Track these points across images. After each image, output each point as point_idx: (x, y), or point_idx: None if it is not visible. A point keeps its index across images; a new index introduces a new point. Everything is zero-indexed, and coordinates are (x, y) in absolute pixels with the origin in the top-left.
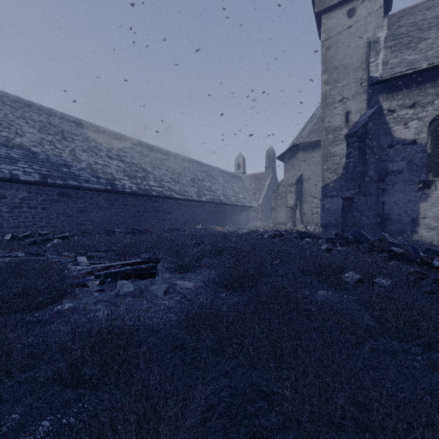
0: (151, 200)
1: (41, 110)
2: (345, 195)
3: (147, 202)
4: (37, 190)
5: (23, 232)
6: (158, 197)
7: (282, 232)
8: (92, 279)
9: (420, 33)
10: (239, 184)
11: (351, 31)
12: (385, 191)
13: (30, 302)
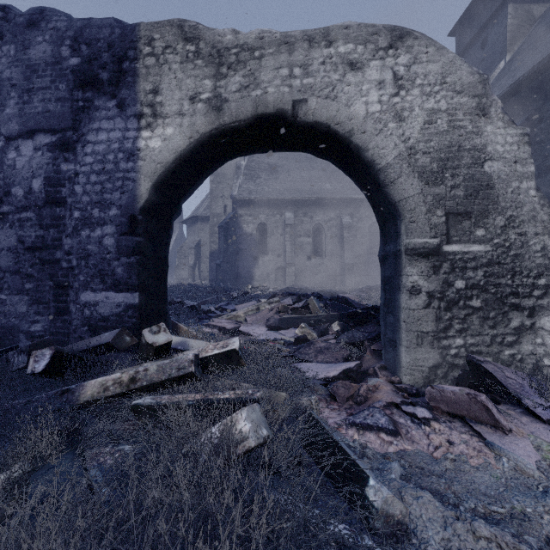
0: None
1: None
2: (217, 262)
3: None
4: None
5: None
6: None
7: (179, 284)
8: None
9: (259, 172)
10: None
11: None
12: (239, 260)
13: None
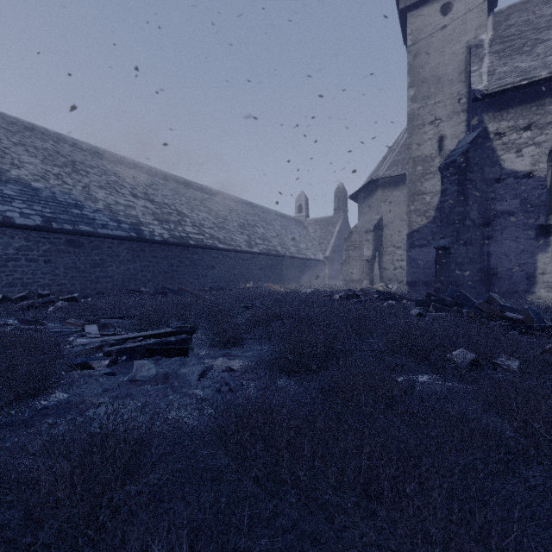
0: (188, 251)
1: (46, 134)
2: (439, 244)
3: (183, 253)
4: (38, 237)
5: (20, 293)
6: (197, 247)
7: (357, 292)
8: (100, 358)
9: (537, 33)
10: (300, 231)
11: (446, 32)
12: (492, 238)
13: (0, 394)
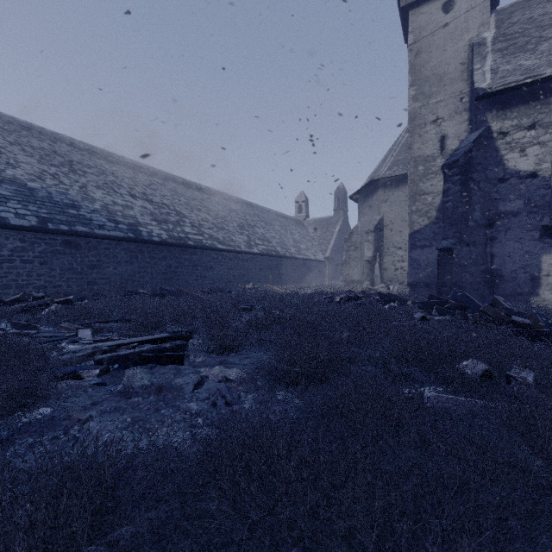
0: (187, 252)
1: (43, 134)
2: (442, 245)
3: (182, 254)
4: (33, 238)
5: (15, 295)
6: (196, 247)
7: (358, 294)
8: (90, 366)
9: (540, 31)
10: (300, 231)
11: (448, 30)
12: (495, 239)
13: None
